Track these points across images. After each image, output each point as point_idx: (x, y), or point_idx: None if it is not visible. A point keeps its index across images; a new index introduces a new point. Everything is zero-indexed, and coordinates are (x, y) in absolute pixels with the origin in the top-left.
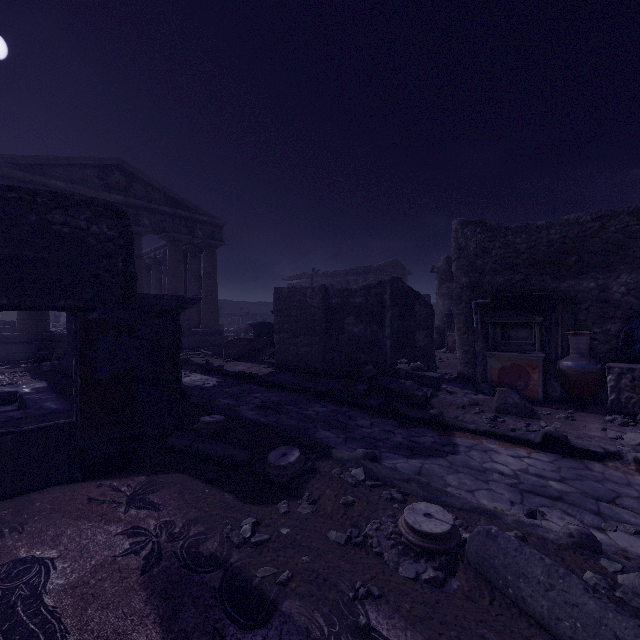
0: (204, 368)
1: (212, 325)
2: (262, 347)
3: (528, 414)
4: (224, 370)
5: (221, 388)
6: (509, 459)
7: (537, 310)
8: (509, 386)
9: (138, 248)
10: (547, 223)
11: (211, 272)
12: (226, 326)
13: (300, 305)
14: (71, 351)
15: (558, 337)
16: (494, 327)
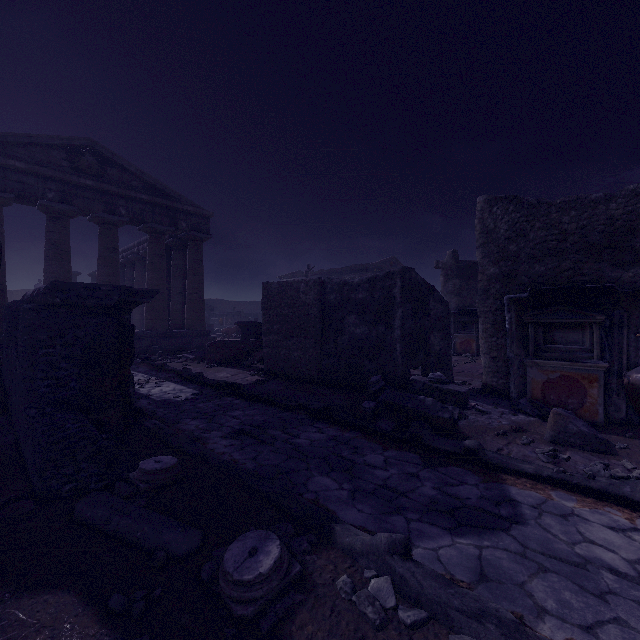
0: (180, 375)
1: (197, 325)
2: (250, 350)
3: (600, 448)
4: (203, 378)
5: (194, 403)
6: (610, 535)
7: (593, 306)
8: (557, 404)
9: (113, 240)
10: (605, 195)
11: (196, 267)
12: (217, 326)
13: (292, 302)
14: (5, 358)
15: (623, 341)
16: (534, 328)
